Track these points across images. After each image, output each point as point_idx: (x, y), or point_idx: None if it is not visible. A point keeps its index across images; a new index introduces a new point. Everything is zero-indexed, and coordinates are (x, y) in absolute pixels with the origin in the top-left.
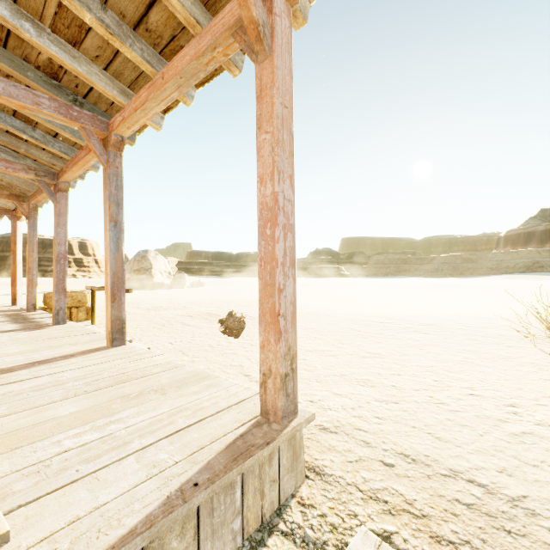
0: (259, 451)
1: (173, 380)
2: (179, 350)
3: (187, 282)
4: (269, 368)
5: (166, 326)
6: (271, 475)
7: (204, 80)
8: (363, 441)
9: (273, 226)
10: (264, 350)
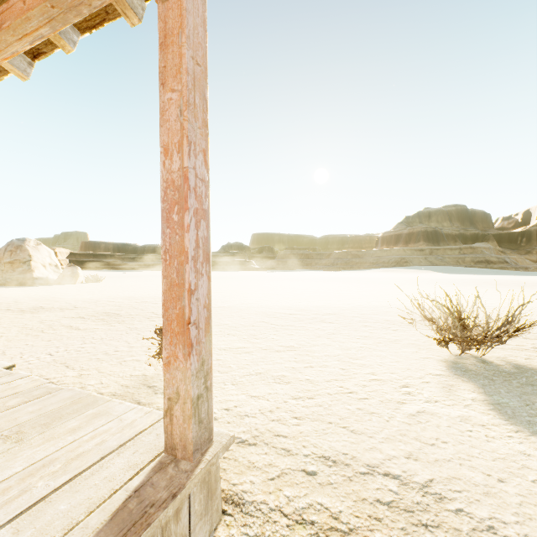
0: (162, 513)
1: (39, 415)
2: (61, 362)
3: (81, 277)
4: (176, 390)
5: (45, 333)
6: (178, 533)
7: (90, 23)
8: (283, 449)
9: (182, 210)
10: (169, 368)
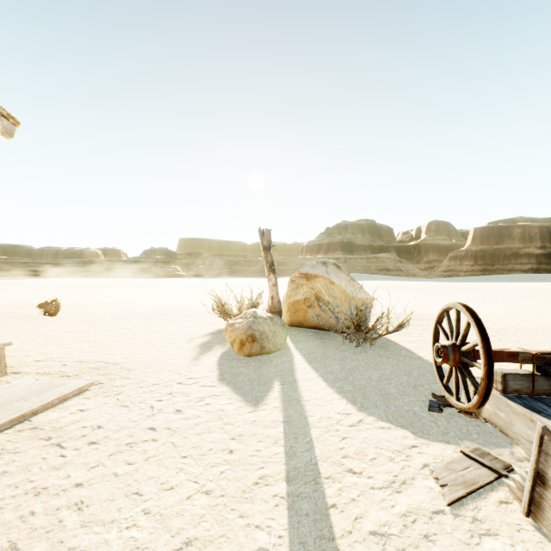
0: None
1: None
2: None
3: None
4: None
5: None
6: None
7: None
8: (60, 361)
9: None
10: None
